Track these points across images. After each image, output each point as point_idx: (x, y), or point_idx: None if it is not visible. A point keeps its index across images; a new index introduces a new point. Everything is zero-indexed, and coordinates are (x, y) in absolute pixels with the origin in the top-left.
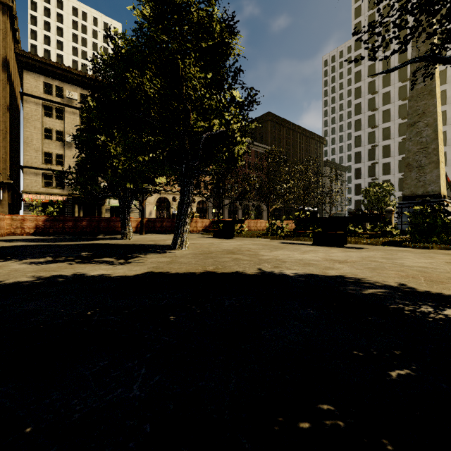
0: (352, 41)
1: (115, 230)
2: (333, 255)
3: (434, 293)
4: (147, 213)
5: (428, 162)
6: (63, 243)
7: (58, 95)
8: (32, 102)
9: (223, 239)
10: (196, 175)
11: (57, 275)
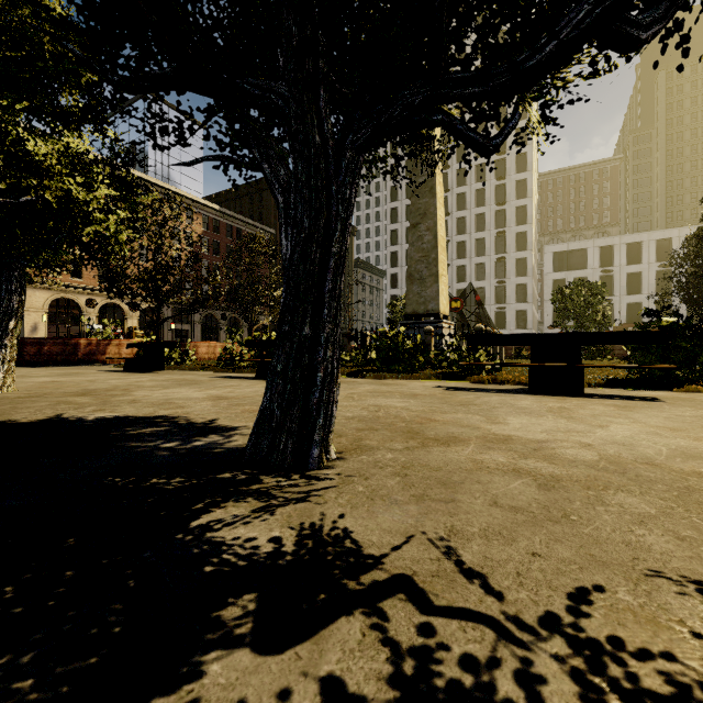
0: None
1: None
2: (239, 391)
3: (219, 426)
4: (27, 328)
5: (429, 274)
6: None
7: None
8: None
9: (132, 374)
10: None
11: None
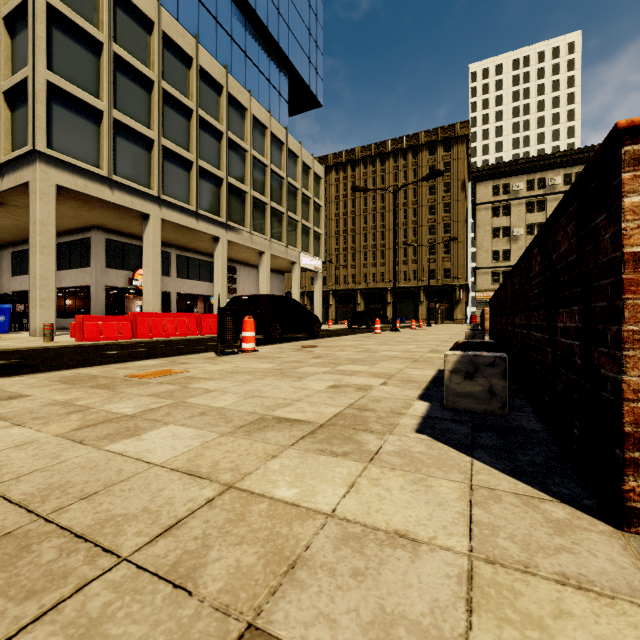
0: None
1: None
2: None
3: None
4: None
5: None
6: None
7: (504, 192)
8: (482, 209)
9: None
10: None
11: None
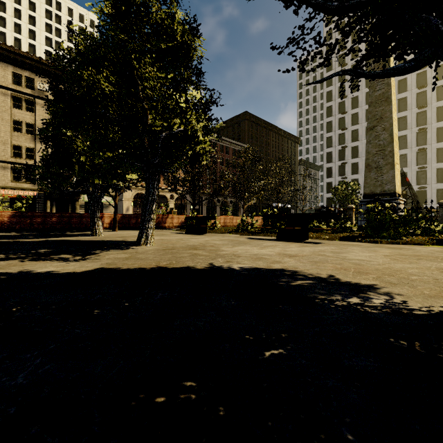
0: (324, 47)
1: (87, 226)
2: (289, 250)
3: (353, 283)
4: (124, 209)
5: (385, 163)
6: (26, 240)
7: (29, 86)
8: None
9: (194, 235)
10: (163, 173)
11: (1, 273)
